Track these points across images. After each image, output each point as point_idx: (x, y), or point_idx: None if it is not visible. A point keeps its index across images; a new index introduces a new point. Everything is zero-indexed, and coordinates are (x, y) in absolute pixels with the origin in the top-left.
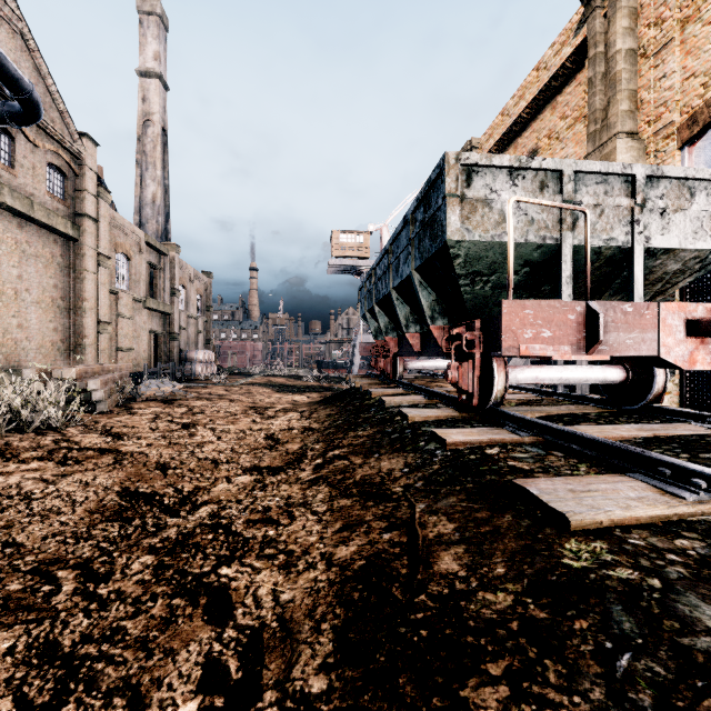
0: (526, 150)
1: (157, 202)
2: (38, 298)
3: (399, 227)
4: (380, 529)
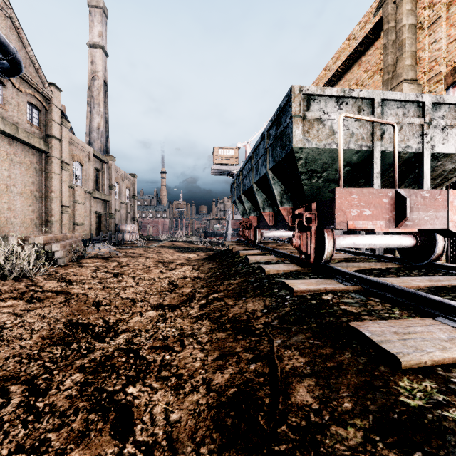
0: None
1: (100, 129)
2: (21, 190)
3: (258, 140)
4: (247, 360)
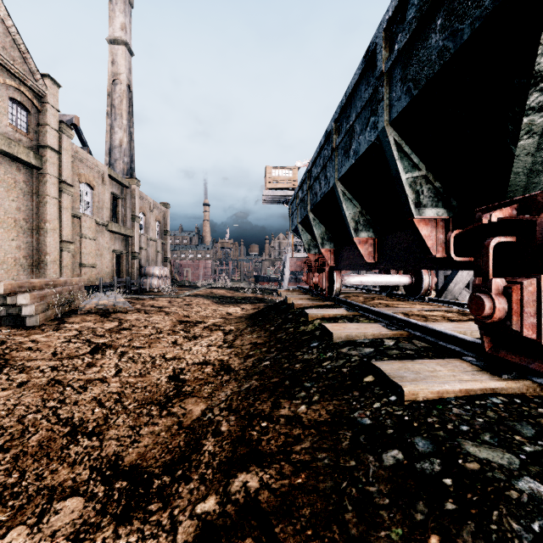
0: None
1: (123, 146)
2: None
3: (354, 78)
4: None
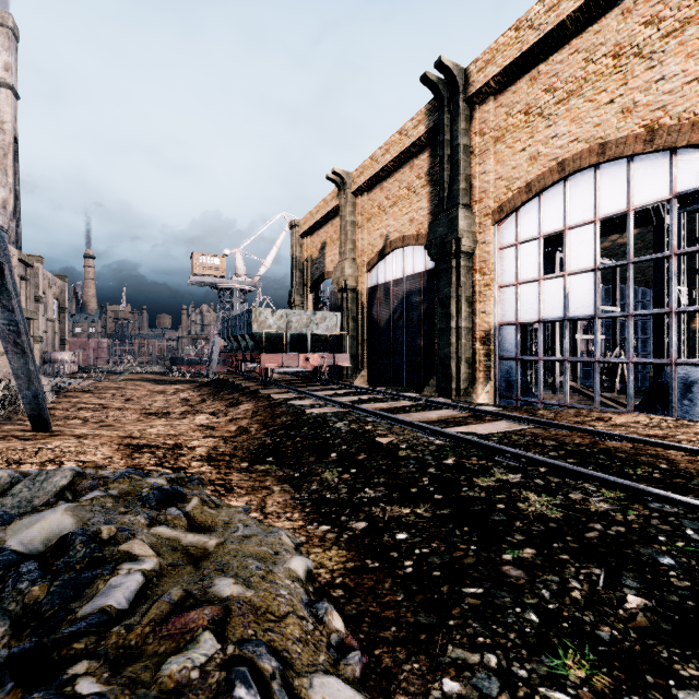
0: (322, 240)
1: (9, 209)
2: None
3: (241, 314)
4: (232, 400)
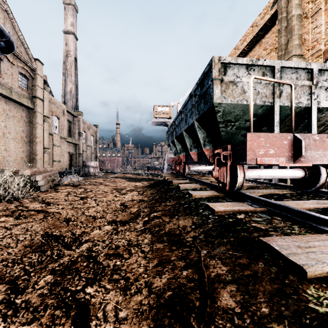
0: None
1: (72, 92)
2: (14, 136)
3: (187, 99)
4: (180, 267)
